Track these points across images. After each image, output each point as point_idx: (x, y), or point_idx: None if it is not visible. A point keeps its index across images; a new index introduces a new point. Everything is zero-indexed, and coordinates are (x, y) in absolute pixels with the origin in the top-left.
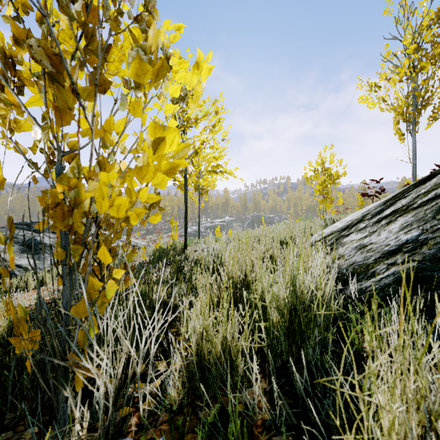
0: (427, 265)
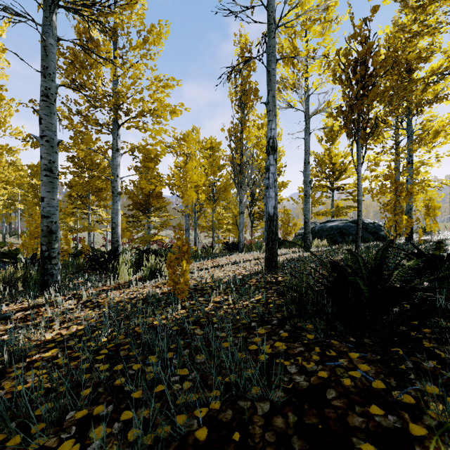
0: None
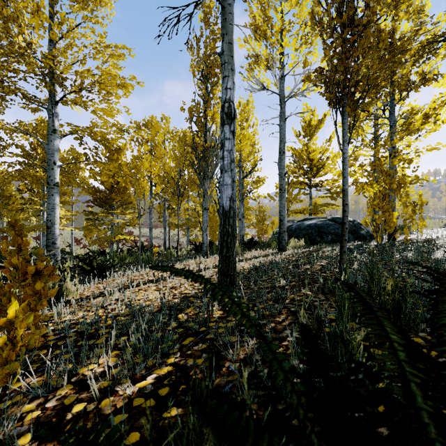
0: None
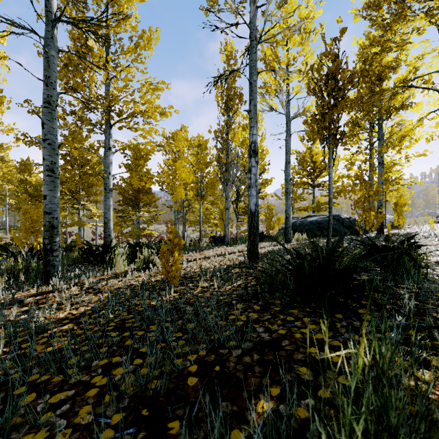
0: (437, 216)
